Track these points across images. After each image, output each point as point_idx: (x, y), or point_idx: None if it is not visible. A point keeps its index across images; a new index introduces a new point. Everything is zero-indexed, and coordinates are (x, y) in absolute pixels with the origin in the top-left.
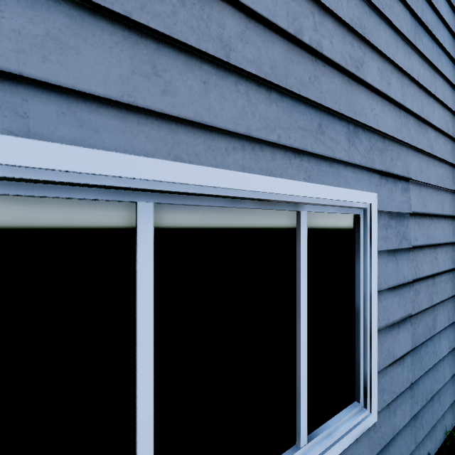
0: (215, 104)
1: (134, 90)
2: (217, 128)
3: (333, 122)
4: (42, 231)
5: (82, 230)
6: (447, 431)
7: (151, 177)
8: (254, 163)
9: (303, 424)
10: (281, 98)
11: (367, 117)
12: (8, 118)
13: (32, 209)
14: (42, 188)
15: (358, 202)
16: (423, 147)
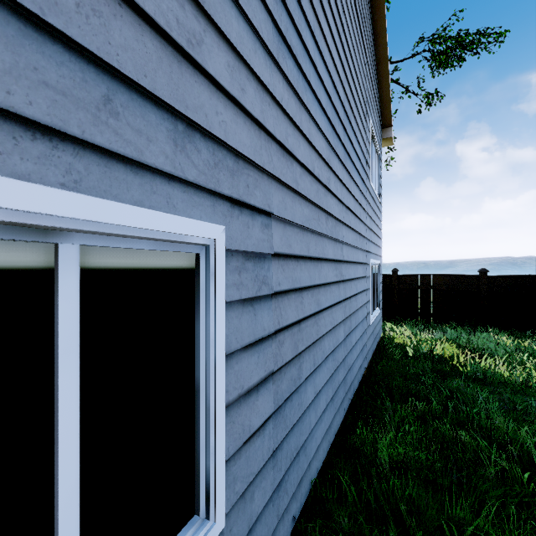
0: None
1: None
2: None
3: (143, 105)
4: None
5: None
6: (313, 479)
7: None
8: None
9: None
10: None
11: (208, 120)
12: None
13: None
14: None
15: (193, 235)
16: (287, 181)
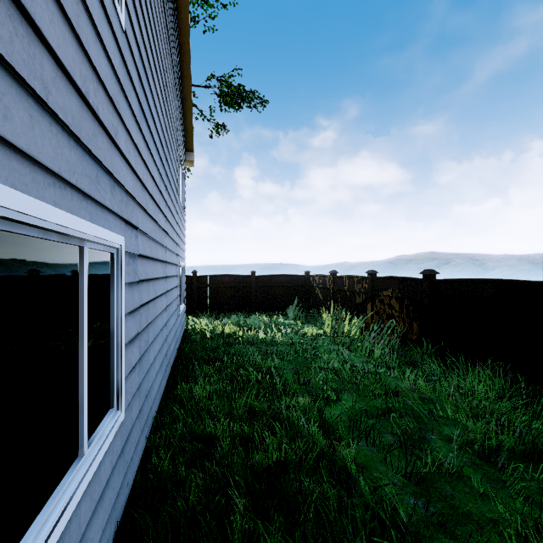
0: (39, 139)
1: None
2: (40, 162)
3: (104, 175)
4: None
5: None
6: (154, 417)
7: None
8: (62, 201)
9: (85, 433)
10: (76, 146)
11: (120, 176)
12: None
13: None
14: None
15: (116, 243)
16: (144, 205)
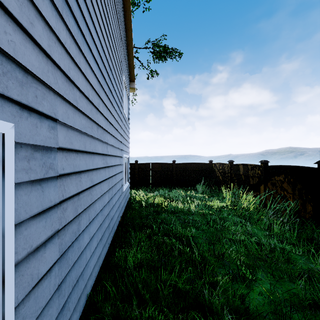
0: None
1: None
2: None
3: None
4: None
5: None
6: (88, 293)
7: None
8: None
9: None
10: None
11: None
12: None
13: None
14: None
15: None
16: (70, 99)
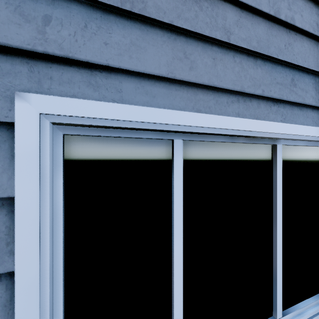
0: (220, 72)
1: (174, 69)
2: (221, 88)
3: (303, 76)
4: (125, 157)
5: (144, 157)
6: None
7: (183, 123)
8: (245, 111)
9: (279, 302)
10: (263, 63)
11: None
12: (113, 93)
13: (120, 144)
14: (126, 132)
15: None
16: None
